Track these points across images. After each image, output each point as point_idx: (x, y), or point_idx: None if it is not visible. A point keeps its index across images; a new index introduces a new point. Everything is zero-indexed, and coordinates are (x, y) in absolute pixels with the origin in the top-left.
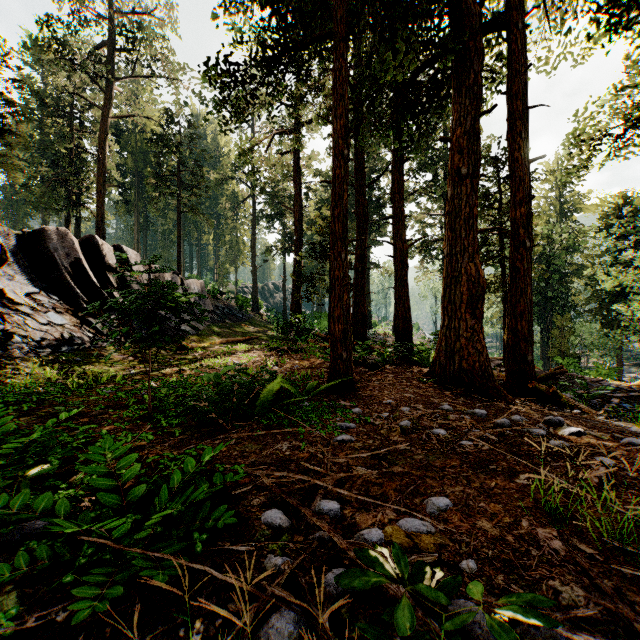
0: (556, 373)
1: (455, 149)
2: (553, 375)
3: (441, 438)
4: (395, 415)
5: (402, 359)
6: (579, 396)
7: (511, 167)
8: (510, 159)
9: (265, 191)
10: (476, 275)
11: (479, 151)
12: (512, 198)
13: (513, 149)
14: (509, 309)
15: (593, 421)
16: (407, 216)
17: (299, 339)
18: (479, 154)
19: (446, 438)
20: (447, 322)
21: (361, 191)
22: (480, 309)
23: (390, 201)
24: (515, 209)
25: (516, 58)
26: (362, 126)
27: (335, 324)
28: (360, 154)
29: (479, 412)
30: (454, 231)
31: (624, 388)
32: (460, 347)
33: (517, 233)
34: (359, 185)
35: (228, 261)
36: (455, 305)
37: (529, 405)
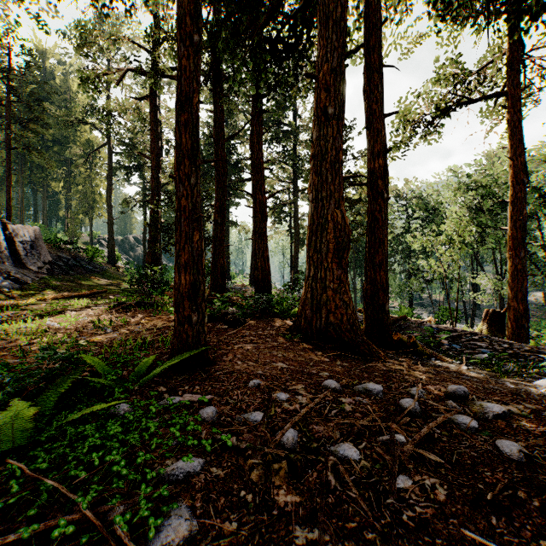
0: (398, 319)
1: (321, 87)
2: (395, 321)
3: (358, 474)
4: (270, 415)
5: (261, 310)
6: (428, 342)
7: (370, 118)
8: (369, 110)
9: (122, 141)
10: (342, 222)
11: (344, 94)
12: (371, 149)
13: (372, 100)
14: (368, 260)
15: (471, 378)
16: (266, 168)
17: (155, 292)
18: (344, 97)
19: (365, 471)
20: (313, 272)
21: (220, 143)
22: (346, 258)
23: (247, 167)
24: (374, 160)
25: (375, 10)
26: (221, 80)
27: (181, 274)
28: (219, 106)
29: (374, 388)
30: (320, 175)
31: (443, 328)
32: (327, 299)
33: (376, 183)
34: (218, 137)
35: (81, 211)
36: (321, 254)
37: (397, 359)
